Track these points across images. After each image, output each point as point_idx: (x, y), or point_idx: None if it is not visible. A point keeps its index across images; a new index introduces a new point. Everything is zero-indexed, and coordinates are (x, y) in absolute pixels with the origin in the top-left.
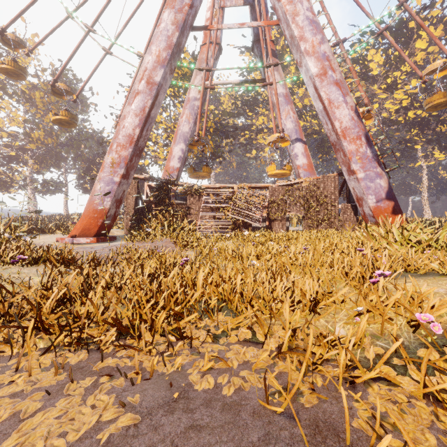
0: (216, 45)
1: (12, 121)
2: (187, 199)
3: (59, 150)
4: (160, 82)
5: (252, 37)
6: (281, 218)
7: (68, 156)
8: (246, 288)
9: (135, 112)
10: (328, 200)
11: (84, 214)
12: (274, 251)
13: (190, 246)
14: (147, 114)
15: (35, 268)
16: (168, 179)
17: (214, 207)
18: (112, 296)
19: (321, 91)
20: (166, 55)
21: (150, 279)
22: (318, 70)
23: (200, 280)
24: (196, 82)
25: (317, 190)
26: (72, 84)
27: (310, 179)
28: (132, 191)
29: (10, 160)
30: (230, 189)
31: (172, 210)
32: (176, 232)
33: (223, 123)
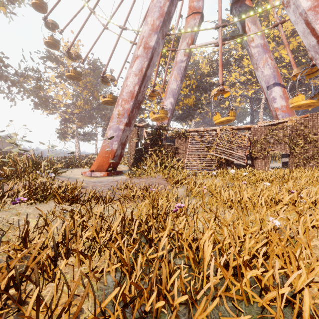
0: (199, 14)
1: (66, 96)
2: (175, 141)
3: (92, 112)
4: (154, 46)
5: (230, 0)
6: (263, 157)
7: (97, 116)
8: (315, 309)
9: (135, 73)
10: (318, 137)
11: (99, 154)
12: (287, 200)
13: (180, 183)
14: (144, 74)
15: (41, 206)
16: (160, 126)
17: (198, 147)
18: (74, 288)
19: (315, 23)
20: (159, 23)
21: (138, 238)
22: (311, 3)
23: (205, 253)
24: (182, 47)
25: (304, 128)
26: (99, 69)
27: (296, 117)
28: (133, 136)
29: (66, 120)
30: (213, 131)
31: (164, 150)
32: (167, 170)
33: (202, 81)
